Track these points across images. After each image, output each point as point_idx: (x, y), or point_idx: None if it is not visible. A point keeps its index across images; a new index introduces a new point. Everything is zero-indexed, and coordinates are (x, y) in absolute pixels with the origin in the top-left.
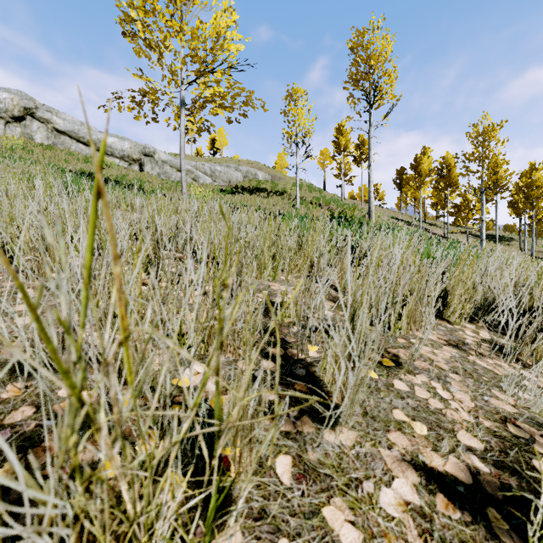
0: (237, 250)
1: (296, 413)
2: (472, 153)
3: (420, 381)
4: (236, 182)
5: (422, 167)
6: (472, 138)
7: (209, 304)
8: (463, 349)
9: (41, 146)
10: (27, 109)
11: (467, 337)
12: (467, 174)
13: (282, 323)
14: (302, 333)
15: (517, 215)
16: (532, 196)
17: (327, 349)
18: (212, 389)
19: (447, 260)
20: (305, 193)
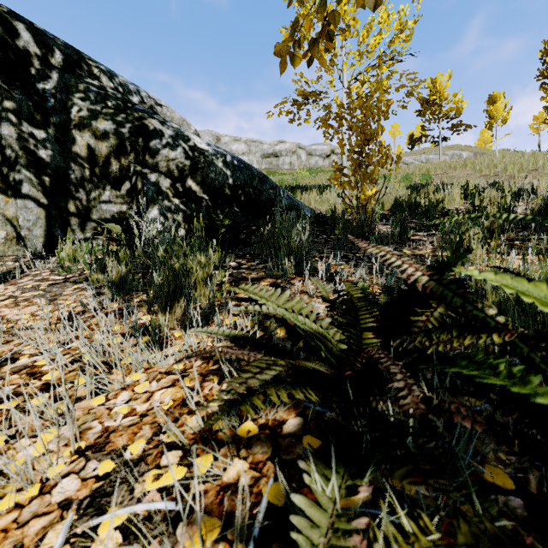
0: None
1: None
2: None
3: None
4: None
5: None
6: None
7: None
8: None
9: None
10: (332, 150)
11: None
12: None
13: None
14: None
15: None
16: None
17: None
18: None
19: None
20: None
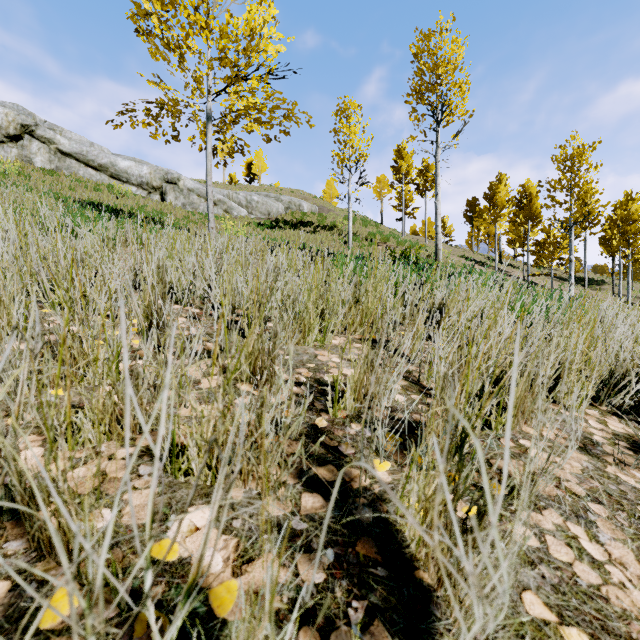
0: (273, 303)
1: (362, 614)
2: (558, 181)
3: (551, 524)
4: (276, 215)
5: (498, 197)
6: (558, 162)
7: (218, 408)
8: (595, 455)
9: (41, 171)
10: (25, 126)
11: (594, 431)
12: (552, 205)
13: (335, 419)
14: (364, 435)
15: (609, 254)
16: (628, 231)
17: (402, 466)
18: (217, 565)
19: (555, 319)
20: (359, 228)
